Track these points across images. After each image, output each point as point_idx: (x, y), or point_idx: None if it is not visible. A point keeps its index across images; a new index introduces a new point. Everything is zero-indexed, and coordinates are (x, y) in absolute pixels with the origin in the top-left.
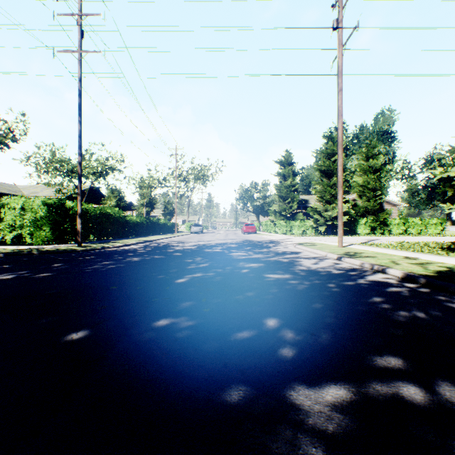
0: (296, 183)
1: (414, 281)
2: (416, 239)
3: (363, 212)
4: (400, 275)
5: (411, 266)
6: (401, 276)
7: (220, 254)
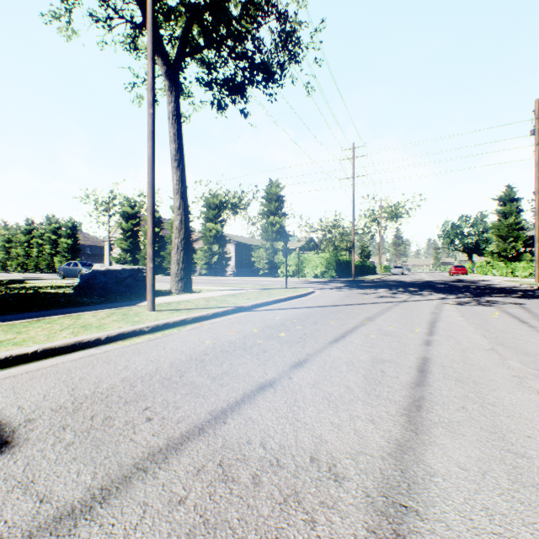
0: (520, 220)
1: (538, 289)
2: None
3: None
4: (535, 287)
5: None
6: (536, 288)
7: (443, 283)
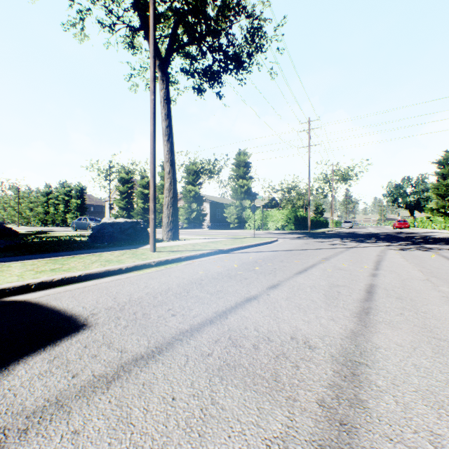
0: None
1: None
2: None
3: None
4: None
5: None
6: None
7: (387, 234)
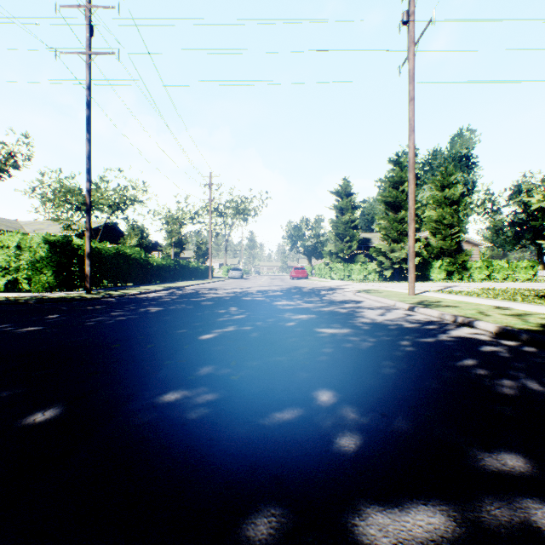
0: (355, 217)
1: (513, 338)
2: (503, 285)
3: (438, 253)
4: (494, 329)
5: (506, 318)
6: (495, 331)
7: (261, 304)
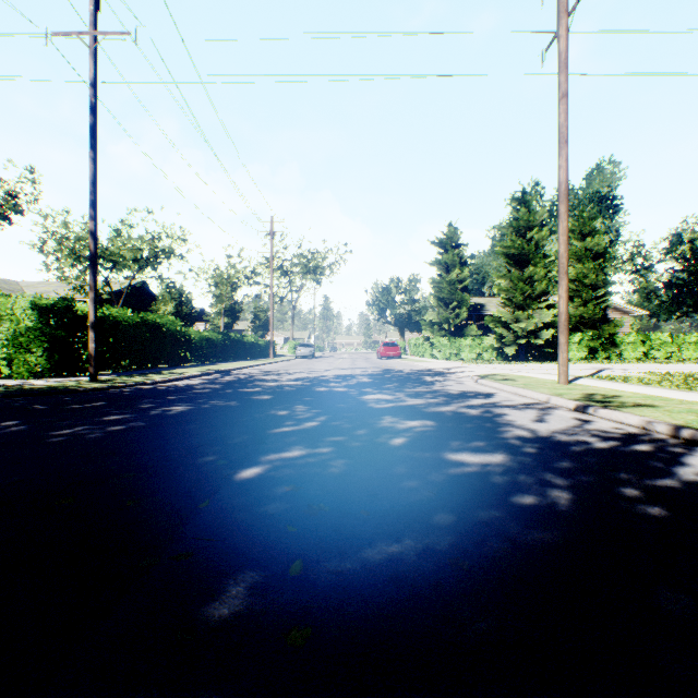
0: (465, 276)
1: None
2: (674, 368)
3: (576, 323)
4: None
5: None
6: None
7: (342, 398)
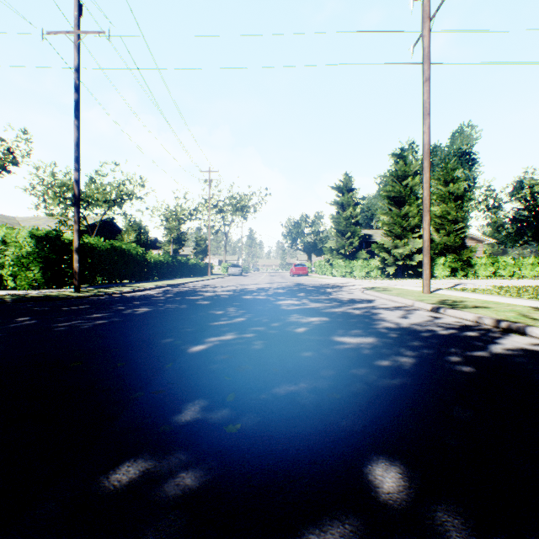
0: (357, 213)
1: None
2: (513, 282)
3: (441, 249)
4: None
5: None
6: None
7: (263, 303)
